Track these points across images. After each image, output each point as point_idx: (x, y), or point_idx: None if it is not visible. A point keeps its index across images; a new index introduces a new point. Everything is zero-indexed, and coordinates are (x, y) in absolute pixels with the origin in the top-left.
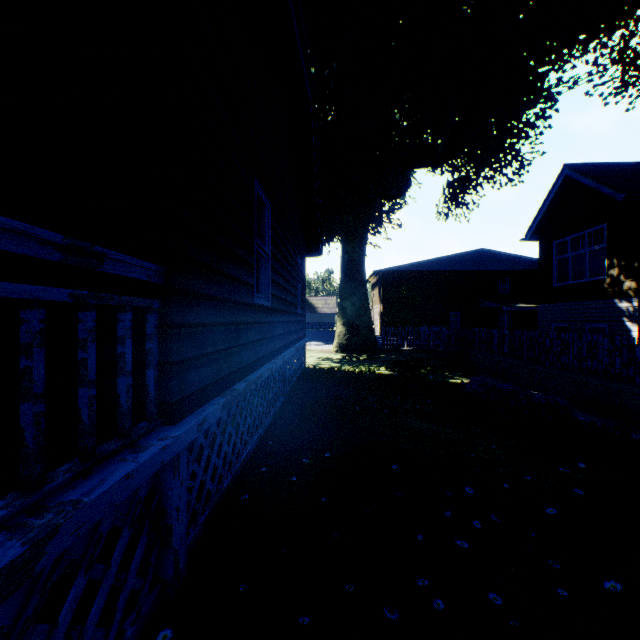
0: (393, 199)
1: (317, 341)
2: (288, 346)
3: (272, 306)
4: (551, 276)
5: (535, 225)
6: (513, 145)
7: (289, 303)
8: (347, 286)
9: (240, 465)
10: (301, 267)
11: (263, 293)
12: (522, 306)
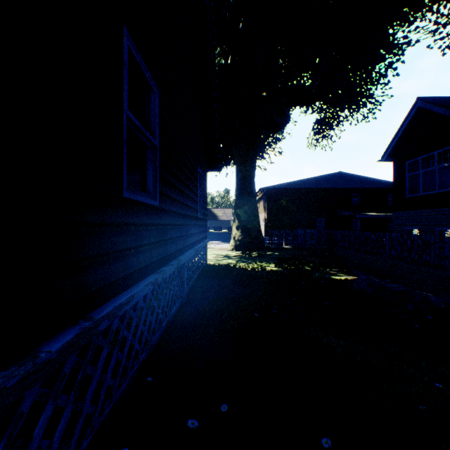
0: (276, 131)
1: (217, 240)
2: (186, 248)
3: (162, 206)
4: (403, 189)
5: (390, 149)
6: (368, 90)
7: (188, 207)
8: (241, 197)
9: (89, 443)
10: (202, 177)
11: (149, 190)
12: (370, 214)
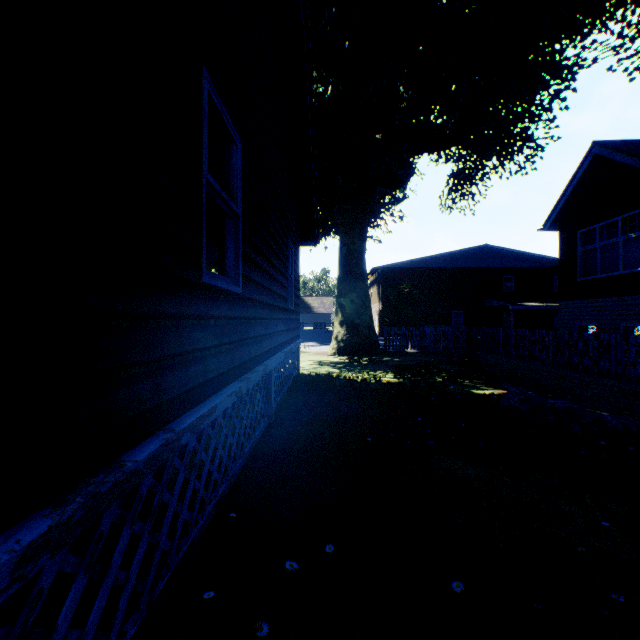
0: (395, 188)
1: (313, 342)
2: (274, 351)
3: (245, 294)
4: (574, 269)
5: (556, 213)
6: (525, 129)
7: (276, 295)
8: (346, 281)
9: (165, 585)
10: (293, 254)
11: (229, 273)
12: (529, 305)
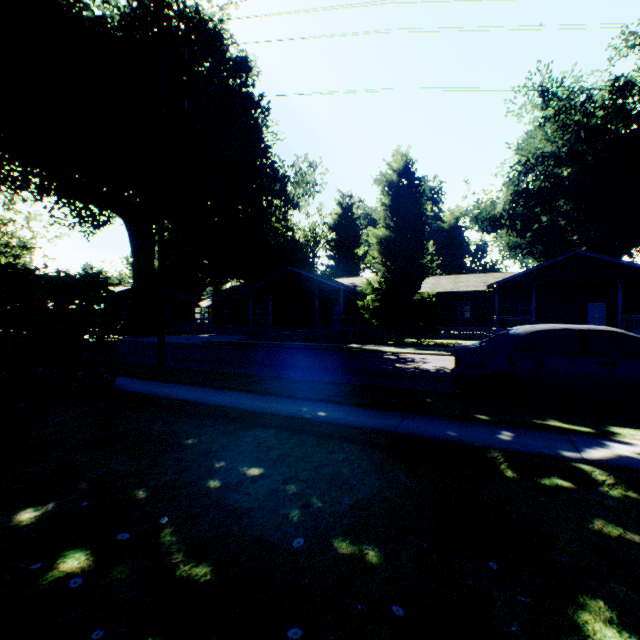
0: None
1: None
2: None
3: None
4: None
5: None
6: None
7: None
8: None
9: None
10: None
11: None
12: None
